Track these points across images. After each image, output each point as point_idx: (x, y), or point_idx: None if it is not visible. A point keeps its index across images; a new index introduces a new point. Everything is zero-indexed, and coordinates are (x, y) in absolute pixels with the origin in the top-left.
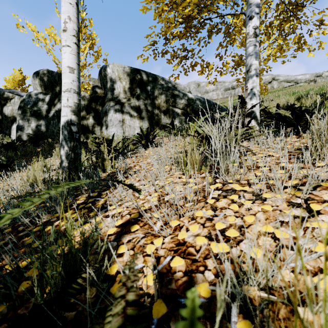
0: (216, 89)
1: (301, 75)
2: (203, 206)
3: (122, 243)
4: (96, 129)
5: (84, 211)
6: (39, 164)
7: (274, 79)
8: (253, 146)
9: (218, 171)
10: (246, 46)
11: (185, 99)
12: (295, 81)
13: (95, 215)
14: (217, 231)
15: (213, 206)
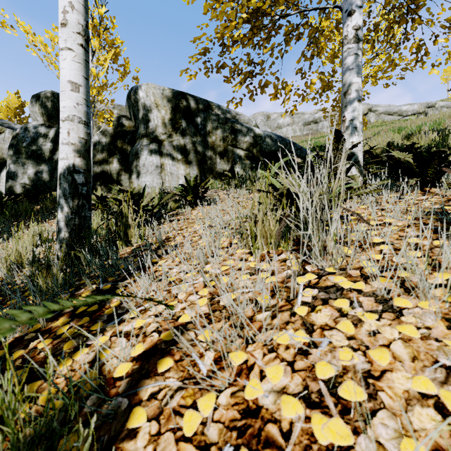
0: (292, 123)
1: (407, 105)
2: (288, 320)
3: (139, 401)
4: (122, 178)
5: (84, 320)
6: (31, 231)
7: (371, 110)
8: (357, 207)
9: (308, 250)
10: (342, 56)
11: (250, 136)
12: (400, 114)
13: (100, 330)
14: (320, 383)
15: (307, 321)
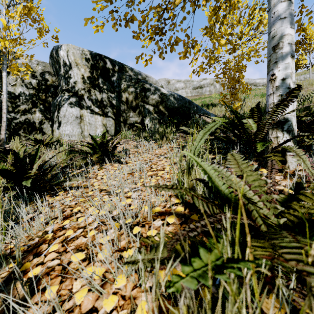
0: (185, 87)
1: (259, 79)
2: None
3: None
4: (45, 126)
5: None
6: None
7: None
8: None
9: None
10: (270, 4)
11: (157, 94)
12: (255, 84)
13: None
14: None
15: None
